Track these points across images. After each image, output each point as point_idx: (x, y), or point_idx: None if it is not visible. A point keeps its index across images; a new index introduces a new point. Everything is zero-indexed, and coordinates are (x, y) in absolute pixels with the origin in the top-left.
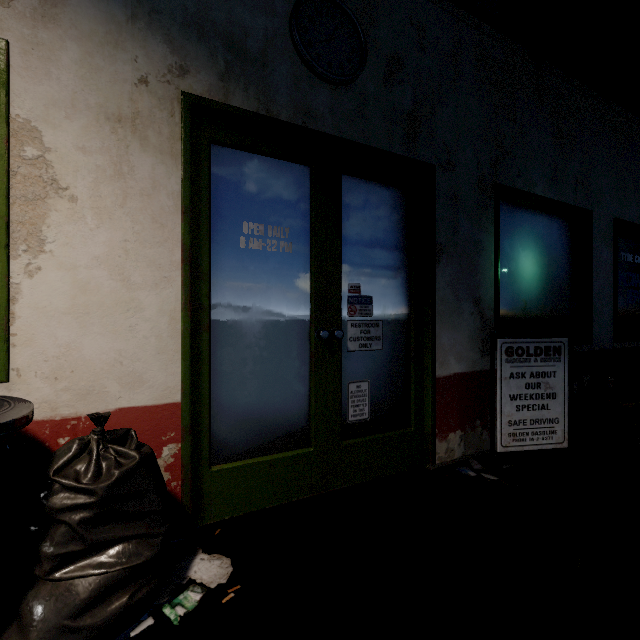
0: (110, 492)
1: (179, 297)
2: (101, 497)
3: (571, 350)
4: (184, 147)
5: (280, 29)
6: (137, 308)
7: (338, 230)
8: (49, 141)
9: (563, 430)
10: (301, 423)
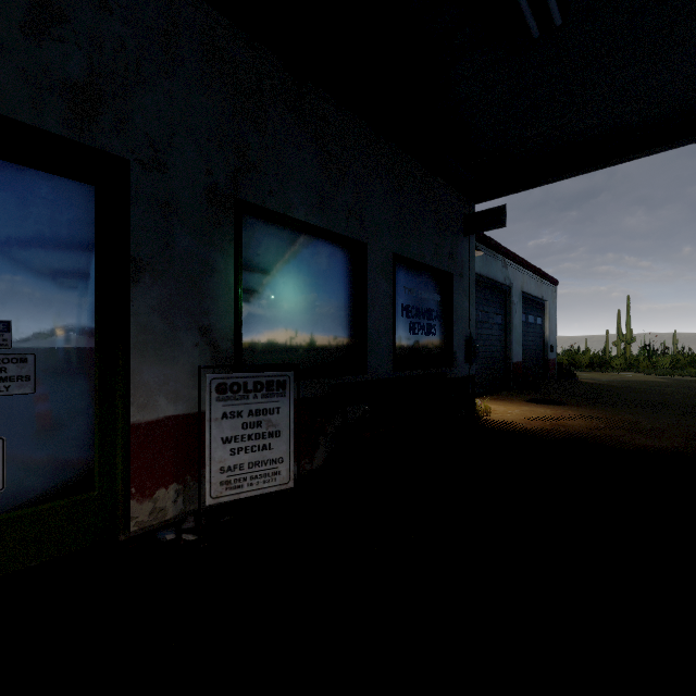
0: None
1: None
2: None
3: (298, 384)
4: None
5: None
6: None
7: None
8: None
9: (289, 469)
10: None
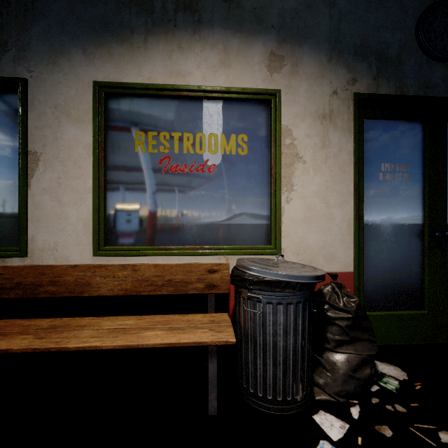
0: (356, 314)
1: (352, 211)
2: (353, 315)
3: None
4: (355, 125)
5: (409, 37)
6: (332, 218)
7: (445, 162)
8: (295, 135)
9: None
10: (417, 293)
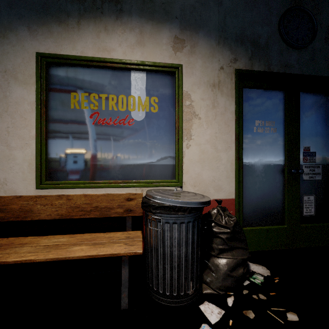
0: (233, 229)
1: (234, 155)
2: (231, 230)
3: None
4: (236, 92)
5: (274, 30)
6: (219, 159)
7: (298, 120)
8: (192, 98)
9: None
10: (280, 213)
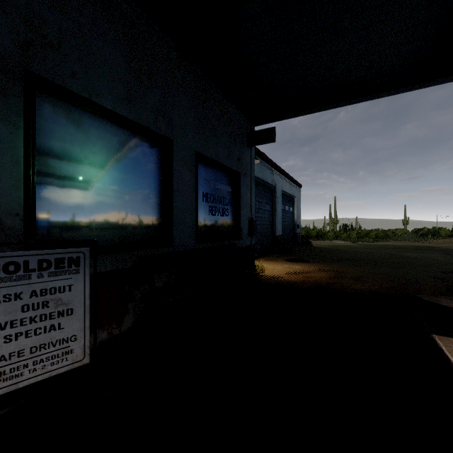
0: None
1: None
2: None
3: (94, 259)
4: None
5: None
6: None
7: None
8: None
9: (83, 346)
10: None
